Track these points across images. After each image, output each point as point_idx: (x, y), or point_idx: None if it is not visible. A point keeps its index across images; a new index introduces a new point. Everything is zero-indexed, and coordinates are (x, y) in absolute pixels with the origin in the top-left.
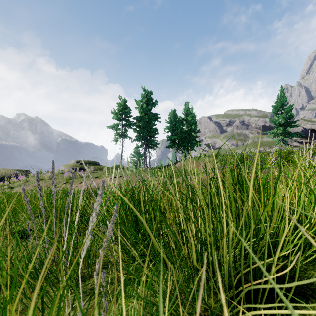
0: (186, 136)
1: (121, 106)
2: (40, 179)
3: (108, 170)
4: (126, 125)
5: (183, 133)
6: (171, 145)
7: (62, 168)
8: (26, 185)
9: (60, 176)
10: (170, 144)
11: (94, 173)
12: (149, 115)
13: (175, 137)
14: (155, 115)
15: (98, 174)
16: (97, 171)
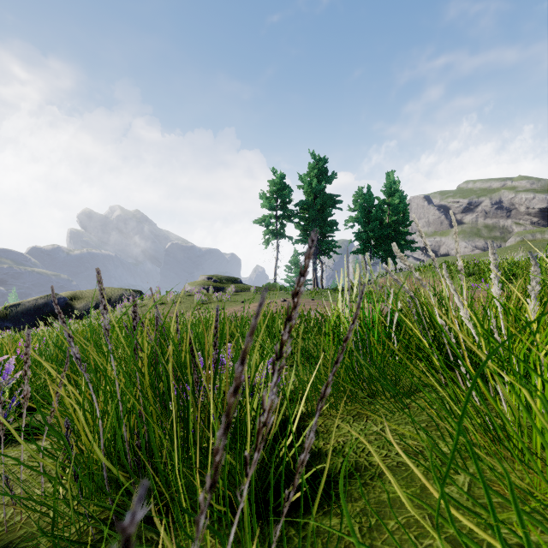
0: (389, 233)
1: (276, 185)
2: (161, 303)
3: (256, 291)
4: (283, 217)
5: (384, 227)
6: (362, 250)
7: (187, 287)
8: (144, 312)
9: (188, 299)
10: (360, 248)
11: (236, 296)
12: (322, 198)
13: (369, 234)
14: (333, 198)
15: (243, 296)
16: (240, 293)
